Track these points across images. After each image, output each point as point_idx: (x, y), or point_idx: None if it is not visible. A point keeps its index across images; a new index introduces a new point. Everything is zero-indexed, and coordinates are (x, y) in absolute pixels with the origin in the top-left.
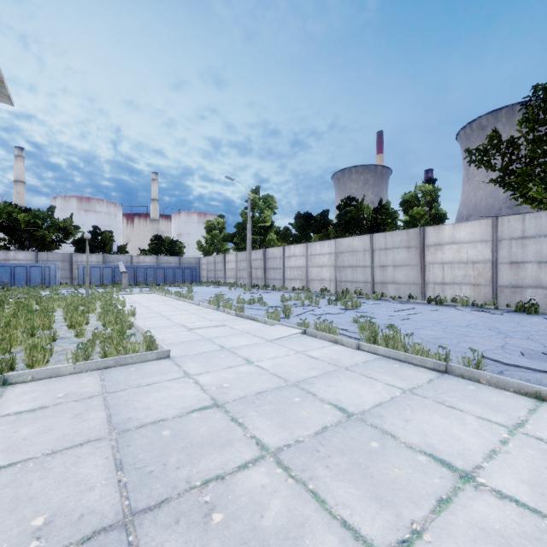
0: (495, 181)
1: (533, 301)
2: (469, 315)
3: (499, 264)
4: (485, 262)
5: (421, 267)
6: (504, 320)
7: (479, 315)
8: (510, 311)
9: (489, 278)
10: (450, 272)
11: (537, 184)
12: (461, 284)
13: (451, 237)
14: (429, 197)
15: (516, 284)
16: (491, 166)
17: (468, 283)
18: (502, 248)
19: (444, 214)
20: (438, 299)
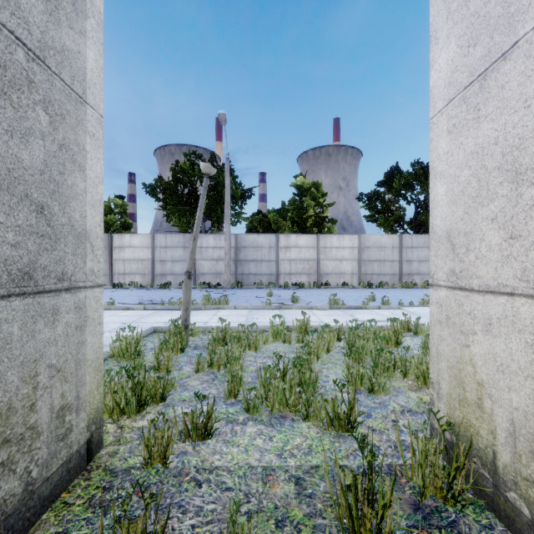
0: (162, 207)
1: (170, 282)
2: (134, 292)
3: (155, 261)
4: (149, 260)
5: (110, 262)
6: (149, 292)
7: (139, 291)
8: (158, 288)
9: (150, 270)
10: (129, 266)
11: (176, 217)
12: (135, 274)
13: (130, 243)
14: (120, 209)
15: (163, 273)
16: (158, 198)
17: (140, 273)
18: (157, 252)
19: (131, 224)
20: (119, 284)
